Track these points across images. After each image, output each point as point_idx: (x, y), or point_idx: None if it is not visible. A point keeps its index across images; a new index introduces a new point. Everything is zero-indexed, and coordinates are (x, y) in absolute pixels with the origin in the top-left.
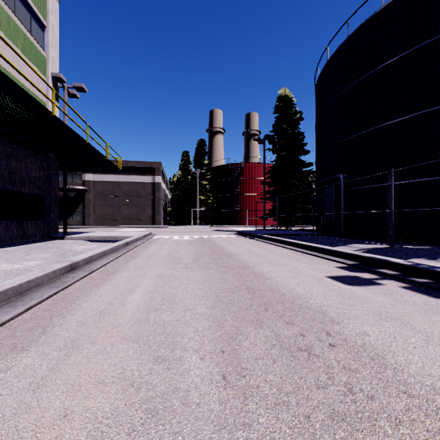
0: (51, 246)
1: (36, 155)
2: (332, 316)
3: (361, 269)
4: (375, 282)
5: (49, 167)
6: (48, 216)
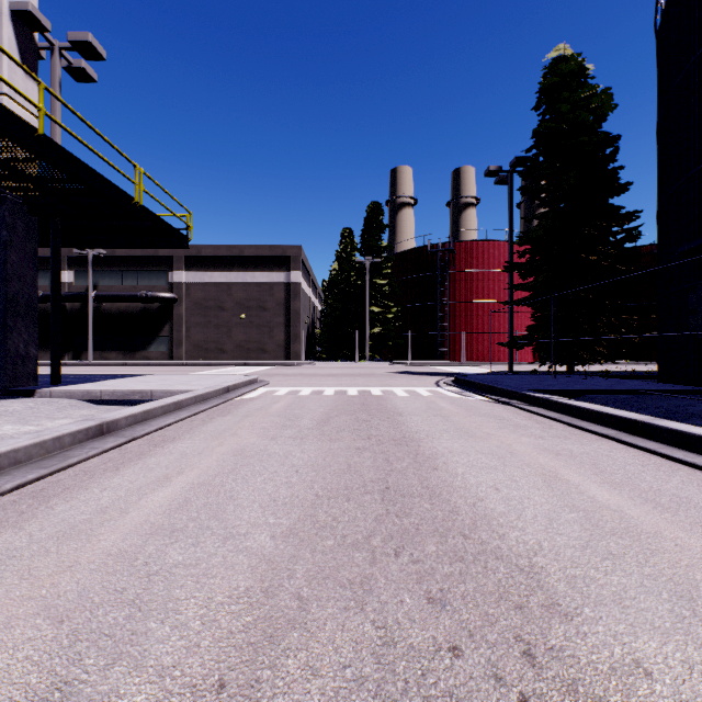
0: None
1: None
2: None
3: None
4: None
5: (2, 225)
6: (1, 341)
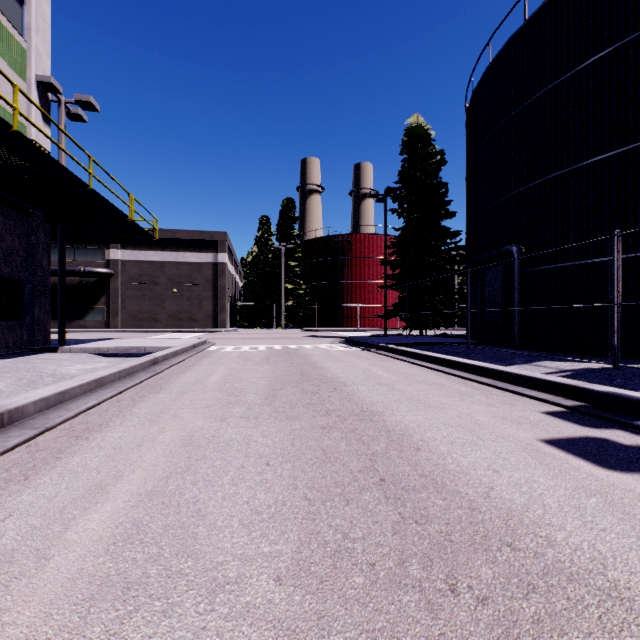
0: (21, 366)
1: (6, 210)
2: None
3: (599, 420)
4: None
5: (31, 232)
6: (30, 313)
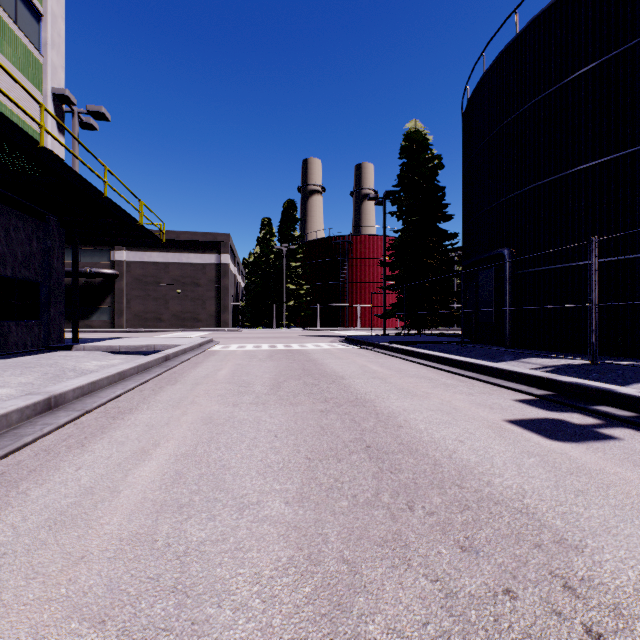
0: (44, 362)
1: (25, 216)
2: (555, 526)
3: (562, 405)
4: (600, 433)
5: (47, 236)
6: (46, 313)
